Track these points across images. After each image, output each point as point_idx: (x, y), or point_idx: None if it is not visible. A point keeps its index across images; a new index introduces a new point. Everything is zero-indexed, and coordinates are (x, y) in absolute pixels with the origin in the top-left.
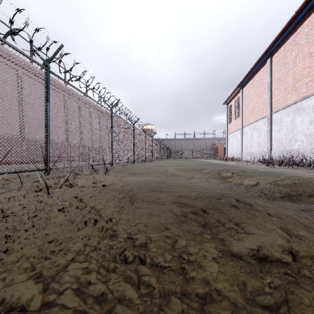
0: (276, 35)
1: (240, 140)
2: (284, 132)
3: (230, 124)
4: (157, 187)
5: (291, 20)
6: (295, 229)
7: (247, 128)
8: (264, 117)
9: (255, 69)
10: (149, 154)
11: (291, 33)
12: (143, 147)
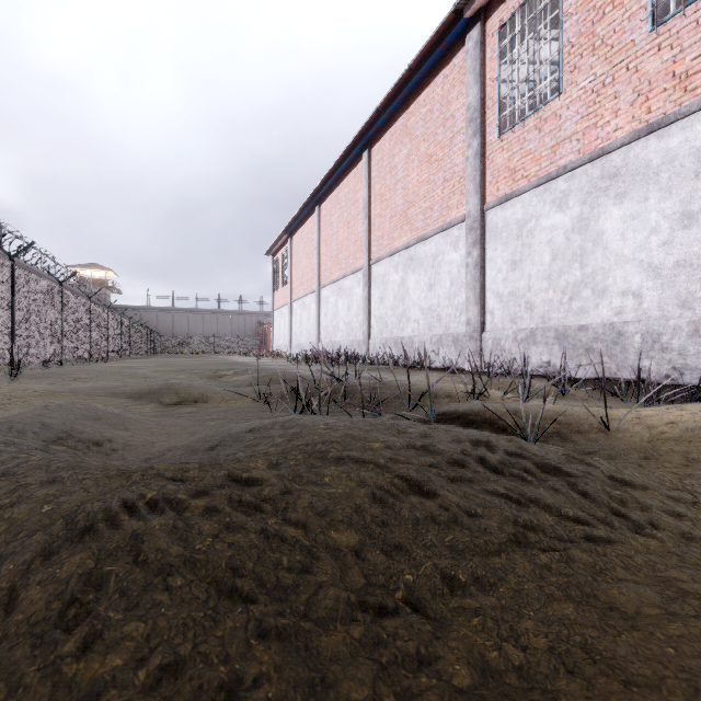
0: (320, 181)
1: (289, 322)
2: (330, 317)
3: (277, 293)
4: (117, 387)
5: (332, 171)
6: (208, 393)
7: (297, 304)
8: (313, 290)
9: (305, 215)
10: (100, 345)
11: (336, 185)
12: (84, 331)
